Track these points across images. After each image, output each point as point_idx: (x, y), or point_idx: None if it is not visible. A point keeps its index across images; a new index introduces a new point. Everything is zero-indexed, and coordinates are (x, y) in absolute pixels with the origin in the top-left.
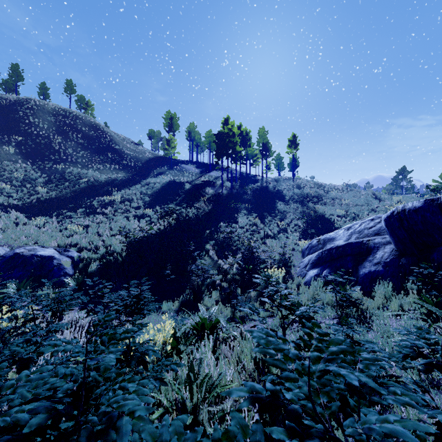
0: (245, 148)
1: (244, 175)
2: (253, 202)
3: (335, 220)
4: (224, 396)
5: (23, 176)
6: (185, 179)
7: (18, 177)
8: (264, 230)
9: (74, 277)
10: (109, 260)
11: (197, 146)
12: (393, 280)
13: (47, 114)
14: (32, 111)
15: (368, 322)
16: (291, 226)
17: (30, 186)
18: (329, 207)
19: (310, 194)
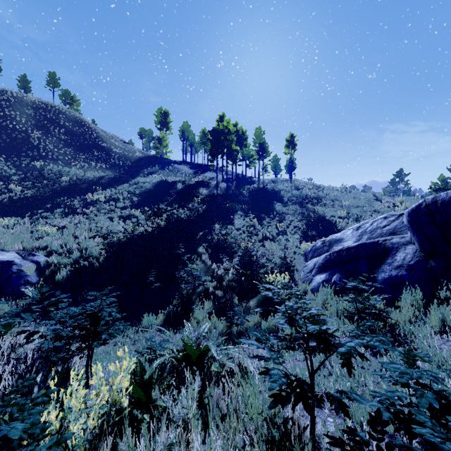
0: (241, 148)
1: (240, 177)
2: (250, 203)
3: (336, 222)
4: None
5: None
6: (177, 179)
7: None
8: (263, 232)
9: (35, 287)
10: (82, 266)
11: (191, 146)
12: (420, 286)
13: (26, 107)
14: (8, 103)
15: (404, 342)
16: (290, 228)
17: (2, 183)
18: (329, 209)
19: (309, 195)
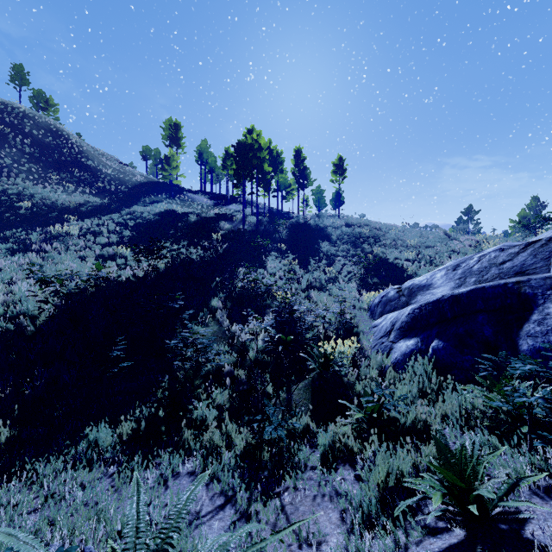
0: (276, 174)
1: (275, 211)
2: (288, 242)
3: (404, 266)
4: None
5: None
6: (191, 211)
7: None
8: (307, 278)
9: None
10: None
11: (211, 171)
12: None
13: None
14: None
15: None
16: (343, 275)
17: None
18: (391, 250)
19: (363, 234)
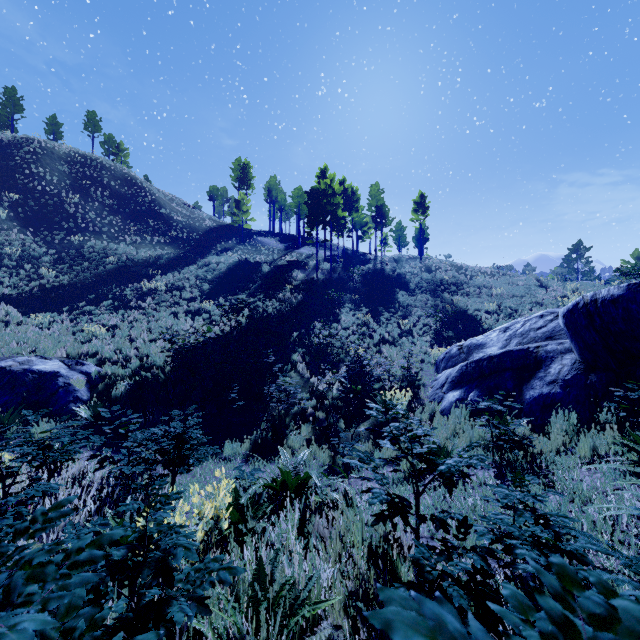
0: (351, 213)
1: (350, 253)
2: (363, 292)
3: (482, 318)
4: (317, 617)
5: (19, 252)
6: (263, 258)
7: (13, 253)
8: (379, 332)
9: (89, 405)
10: (144, 378)
11: (281, 210)
12: (577, 407)
13: (58, 161)
14: (35, 156)
15: (544, 474)
16: (418, 327)
17: (31, 267)
18: (474, 299)
19: (445, 280)
